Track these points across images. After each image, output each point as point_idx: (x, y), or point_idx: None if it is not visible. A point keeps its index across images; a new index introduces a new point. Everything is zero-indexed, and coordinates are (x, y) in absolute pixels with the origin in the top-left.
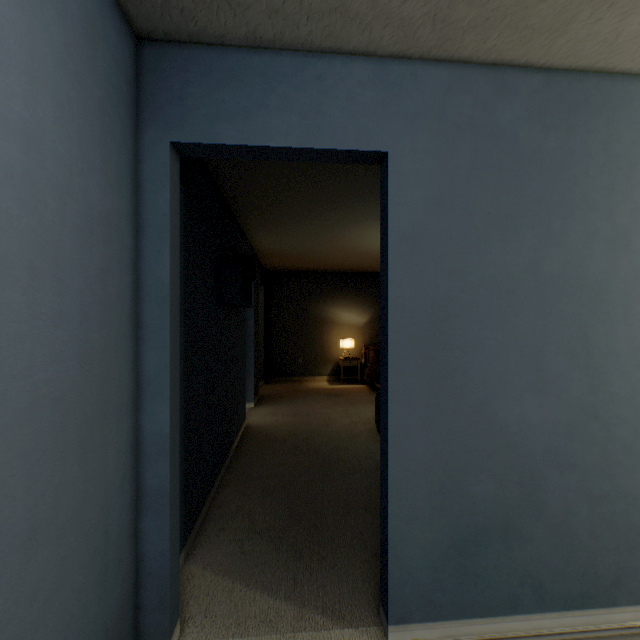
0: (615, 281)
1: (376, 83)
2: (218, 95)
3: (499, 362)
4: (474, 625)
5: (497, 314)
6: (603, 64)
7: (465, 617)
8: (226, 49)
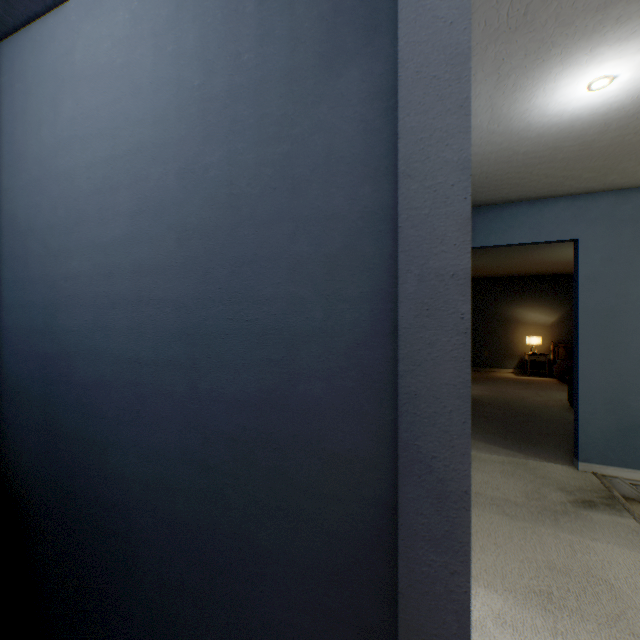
0: None
1: (571, 208)
2: (489, 225)
3: None
4: (633, 473)
5: None
6: None
7: (626, 467)
8: (493, 206)
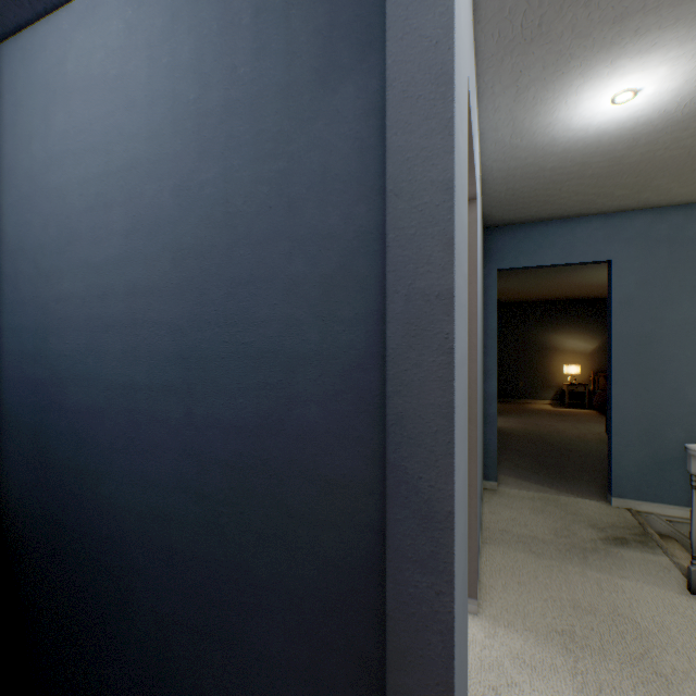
0: None
1: (604, 227)
2: (519, 246)
3: (687, 367)
4: (669, 509)
5: (686, 341)
6: None
7: (662, 503)
8: (523, 225)
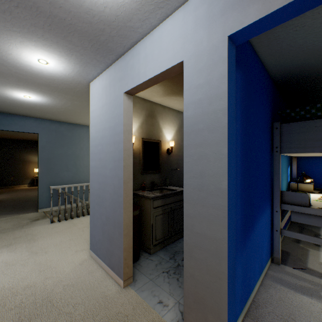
0: (81, 155)
1: (36, 122)
2: (1, 121)
3: (60, 167)
4: (56, 208)
5: (60, 159)
6: (78, 124)
7: (54, 206)
8: (3, 113)
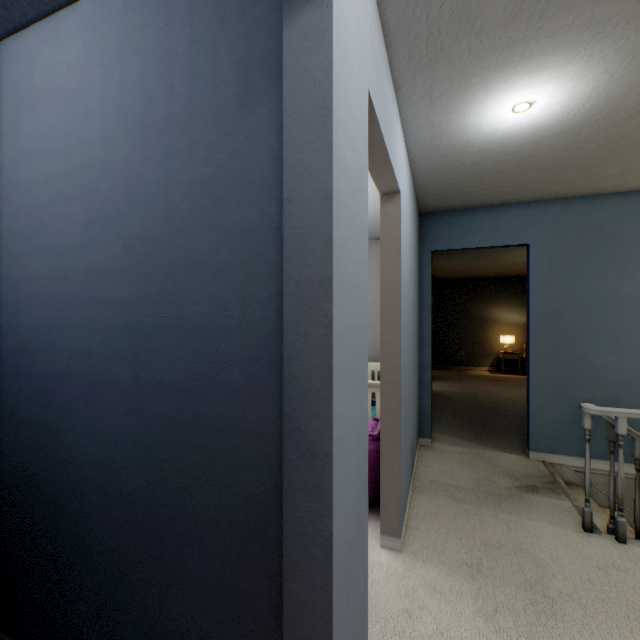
0: None
1: (522, 214)
2: (450, 230)
3: (592, 337)
4: (577, 460)
5: (591, 314)
6: None
7: (571, 456)
8: (453, 212)
